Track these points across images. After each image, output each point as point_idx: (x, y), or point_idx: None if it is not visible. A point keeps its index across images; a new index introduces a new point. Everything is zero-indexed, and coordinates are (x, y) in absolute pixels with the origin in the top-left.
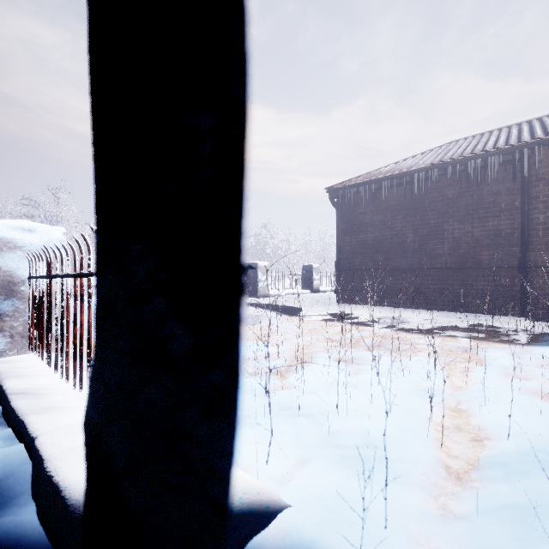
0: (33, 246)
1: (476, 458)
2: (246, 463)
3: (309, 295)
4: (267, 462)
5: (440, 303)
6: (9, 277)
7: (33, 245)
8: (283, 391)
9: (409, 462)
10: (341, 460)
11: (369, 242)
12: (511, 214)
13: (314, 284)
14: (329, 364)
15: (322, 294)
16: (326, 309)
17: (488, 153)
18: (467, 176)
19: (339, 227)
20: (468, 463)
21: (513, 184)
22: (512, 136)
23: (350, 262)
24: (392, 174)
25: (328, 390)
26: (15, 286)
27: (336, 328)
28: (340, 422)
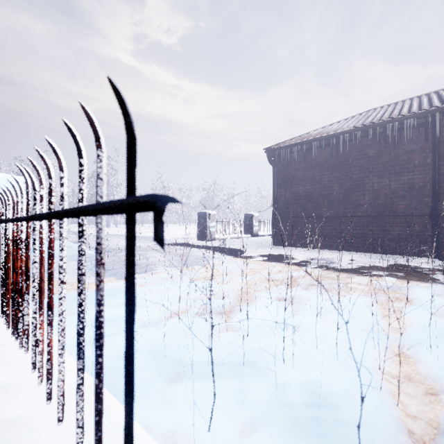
0: None
1: (439, 420)
2: (186, 430)
3: (249, 239)
4: (209, 430)
5: (362, 245)
6: None
7: None
8: (228, 334)
9: (368, 428)
10: (292, 426)
11: (300, 194)
12: (424, 170)
13: (254, 229)
14: (271, 305)
15: (260, 238)
16: (264, 250)
17: (404, 117)
18: (385, 137)
19: (275, 182)
20: (431, 426)
21: (425, 144)
22: (424, 103)
23: (284, 211)
24: (320, 136)
25: (272, 334)
26: None
27: (274, 268)
28: (286, 372)
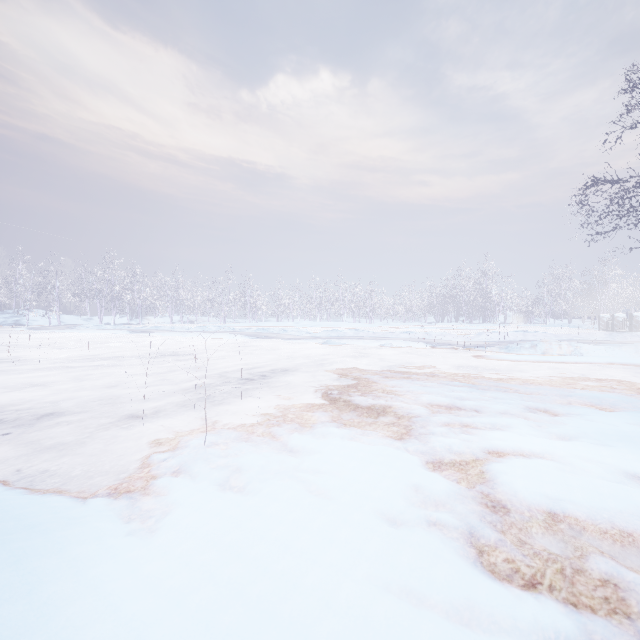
0: (621, 317)
1: None
2: None
3: None
4: None
5: None
6: (618, 321)
7: (621, 317)
8: None
9: None
10: None
11: None
12: None
13: None
14: None
15: None
16: None
17: None
18: None
19: None
20: None
21: None
22: None
23: None
24: None
25: None
26: (619, 322)
27: None
28: None
